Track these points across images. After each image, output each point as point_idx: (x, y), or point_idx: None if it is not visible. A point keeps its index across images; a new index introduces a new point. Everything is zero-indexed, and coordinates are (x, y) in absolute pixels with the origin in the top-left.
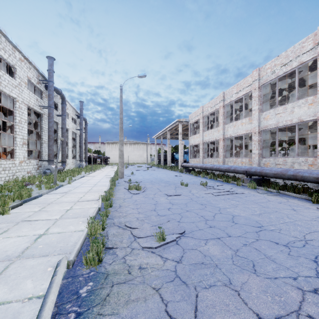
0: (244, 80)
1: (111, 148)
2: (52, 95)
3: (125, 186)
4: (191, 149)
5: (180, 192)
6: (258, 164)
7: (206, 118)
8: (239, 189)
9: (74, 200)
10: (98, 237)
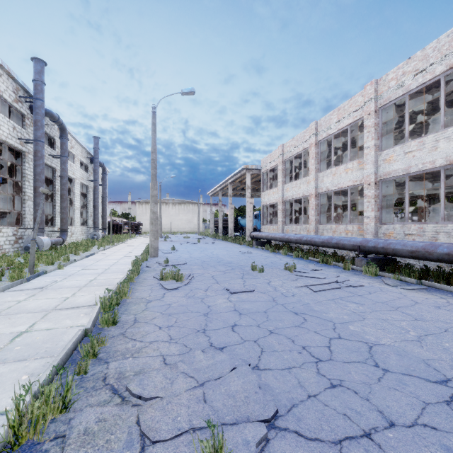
0: (350, 102)
1: (146, 210)
2: (40, 122)
3: (155, 273)
4: (264, 211)
5: (252, 284)
6: (374, 234)
7: (288, 164)
8: (349, 276)
9: (48, 306)
10: (42, 443)
